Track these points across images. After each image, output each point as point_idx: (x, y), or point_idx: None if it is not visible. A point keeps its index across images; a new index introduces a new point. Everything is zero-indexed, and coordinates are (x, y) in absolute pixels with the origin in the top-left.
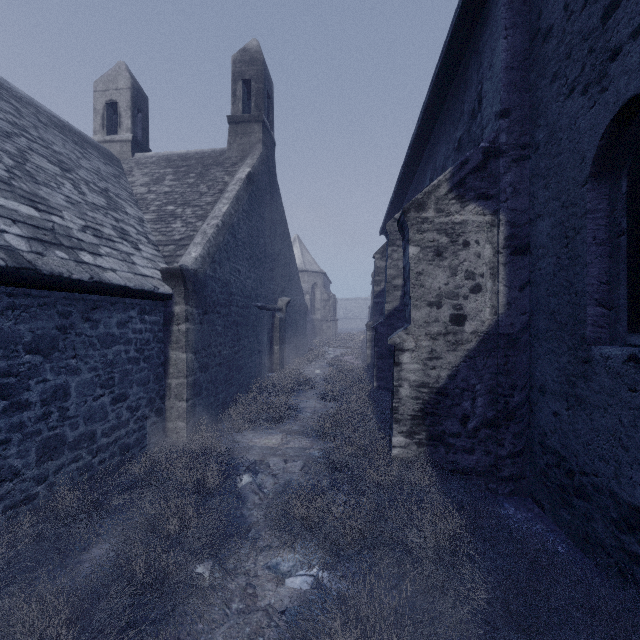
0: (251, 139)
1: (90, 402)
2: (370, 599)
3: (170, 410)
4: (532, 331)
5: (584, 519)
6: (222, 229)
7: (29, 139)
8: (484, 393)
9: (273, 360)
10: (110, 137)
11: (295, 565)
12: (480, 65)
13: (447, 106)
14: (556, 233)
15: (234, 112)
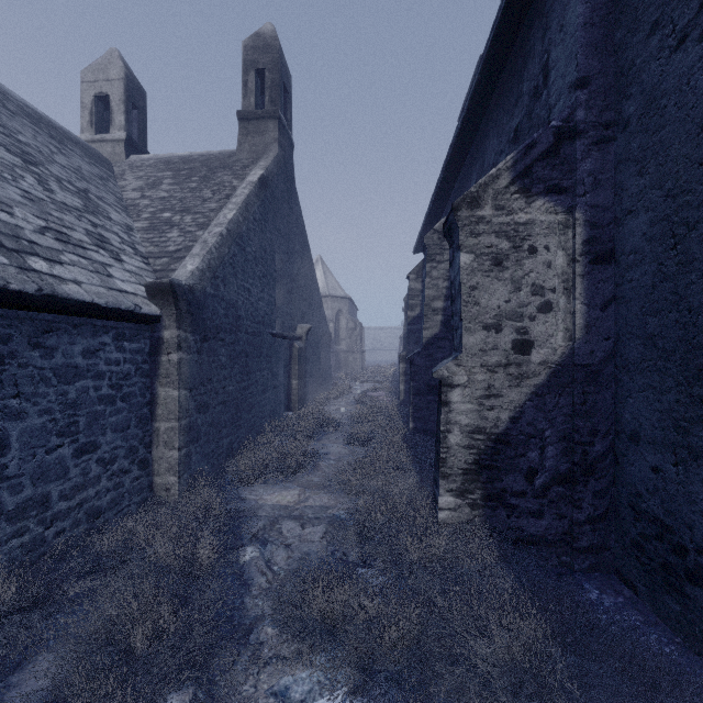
0: (265, 138)
1: (41, 455)
2: None
3: (158, 461)
4: (619, 361)
5: None
6: (227, 239)
7: None
8: (556, 440)
9: (291, 397)
10: (100, 136)
11: (312, 690)
12: (546, 29)
13: (499, 91)
14: (657, 232)
15: (245, 107)
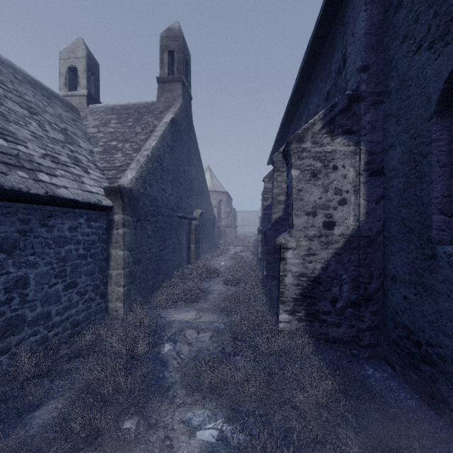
0: (174, 94)
1: (46, 289)
2: (264, 452)
3: (111, 294)
4: (386, 234)
5: (430, 380)
6: (151, 158)
7: (5, 90)
8: (349, 281)
9: (190, 255)
10: (71, 92)
11: (204, 420)
12: (344, 34)
13: (318, 68)
14: (406, 158)
15: (161, 74)
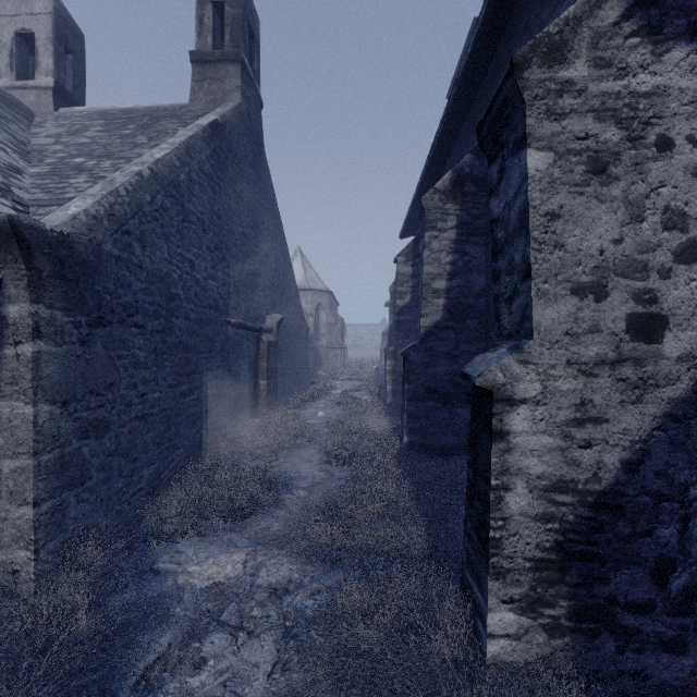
0: (224, 85)
1: None
2: None
3: None
4: None
5: None
6: (150, 182)
7: None
8: None
9: (258, 400)
10: (22, 82)
11: None
12: None
13: None
14: None
15: (200, 48)
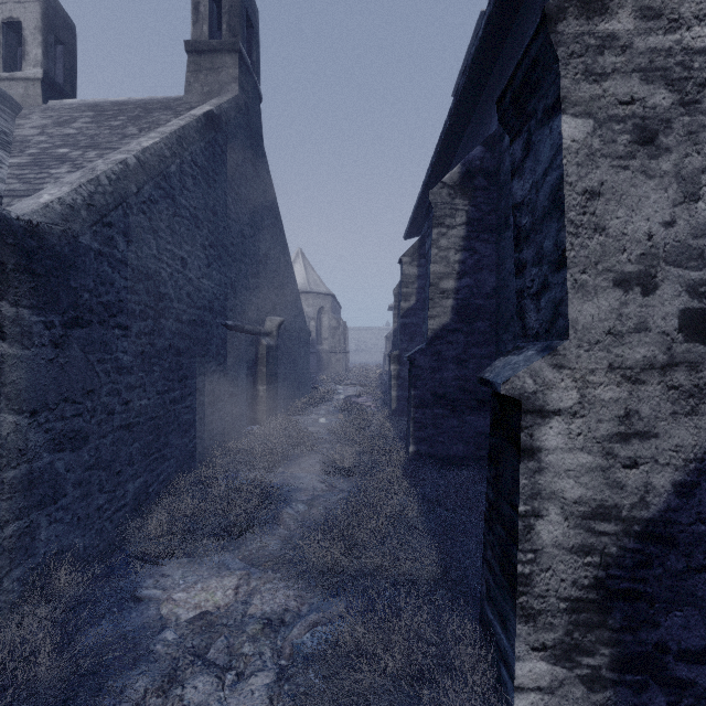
0: (221, 76)
1: None
2: None
3: None
4: None
5: None
6: (136, 172)
7: None
8: None
9: (257, 406)
10: (9, 73)
11: None
12: None
13: None
14: None
15: (196, 37)
